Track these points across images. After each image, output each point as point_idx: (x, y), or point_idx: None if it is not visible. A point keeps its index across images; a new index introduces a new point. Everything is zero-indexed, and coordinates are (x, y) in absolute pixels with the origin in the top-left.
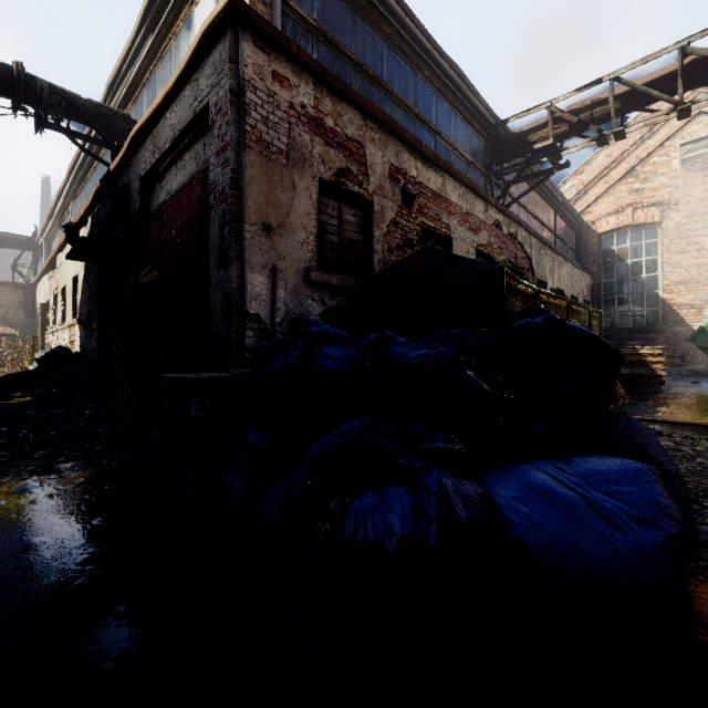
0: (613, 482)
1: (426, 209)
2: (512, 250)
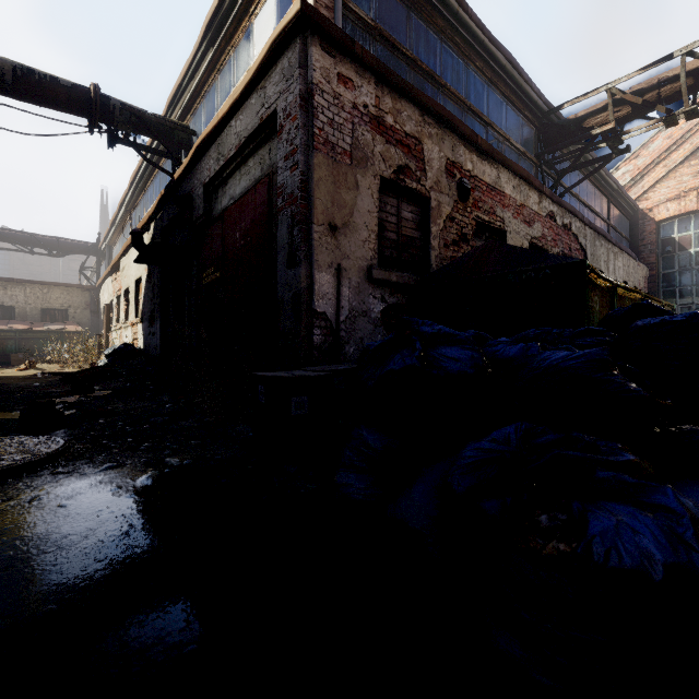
0: None
1: (481, 203)
2: (566, 242)
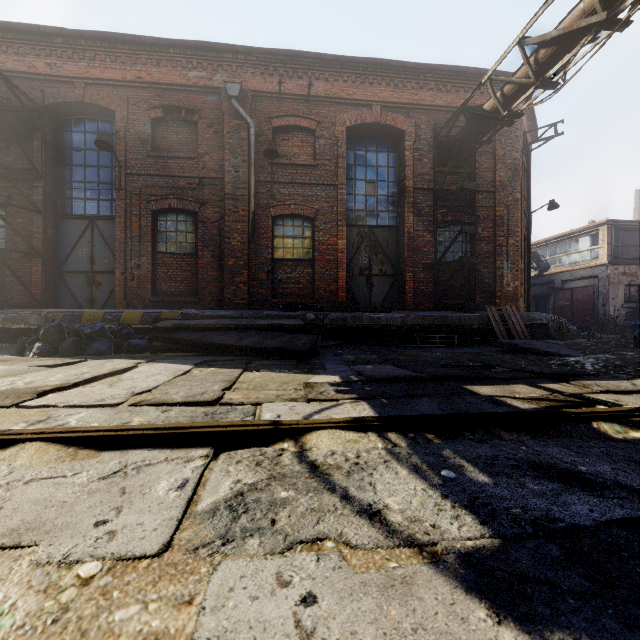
0: None
1: None
2: None
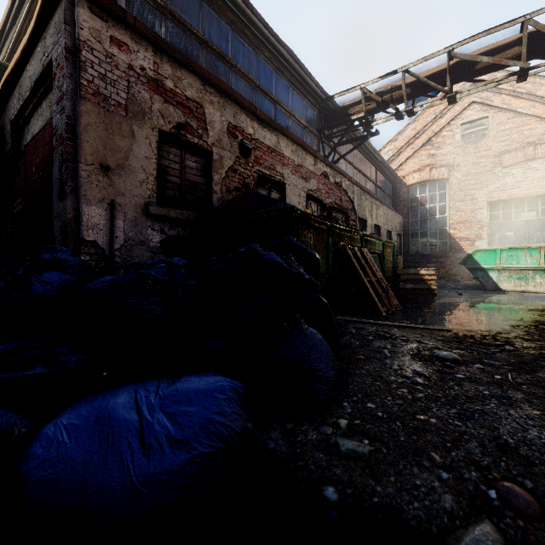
0: (185, 403)
1: (262, 160)
2: (338, 195)
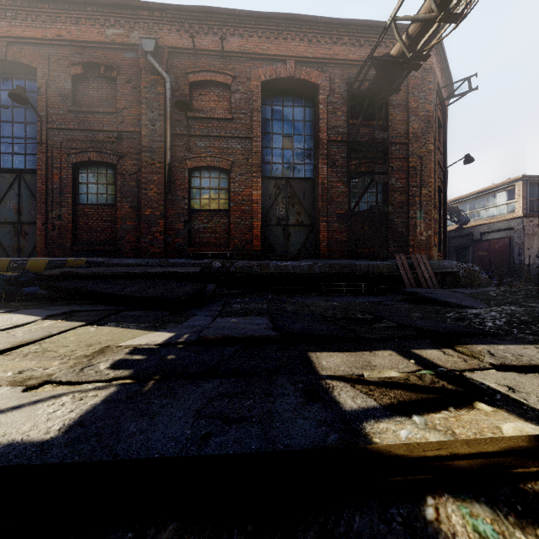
0: None
1: None
2: None
